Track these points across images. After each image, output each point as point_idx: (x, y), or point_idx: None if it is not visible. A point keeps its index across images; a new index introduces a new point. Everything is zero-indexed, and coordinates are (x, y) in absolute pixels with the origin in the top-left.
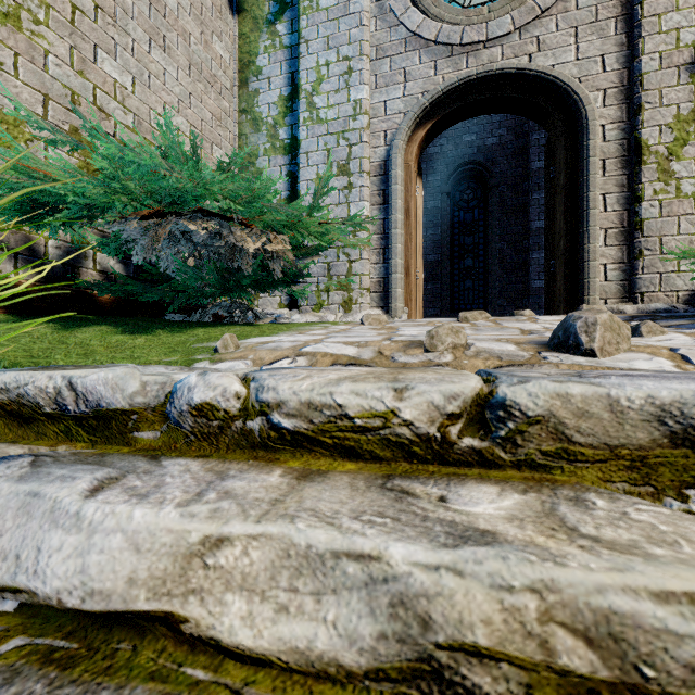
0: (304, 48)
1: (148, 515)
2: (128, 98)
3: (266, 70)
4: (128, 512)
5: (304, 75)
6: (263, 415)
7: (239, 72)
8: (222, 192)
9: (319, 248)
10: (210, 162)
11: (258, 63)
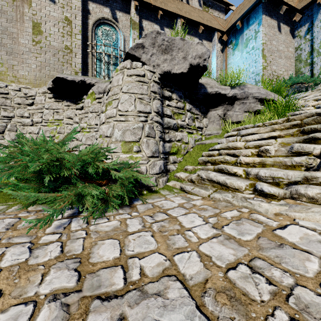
0: (315, 39)
1: (308, 93)
2: (276, 70)
3: (303, 48)
4: (307, 93)
5: (315, 46)
6: (313, 91)
7: (295, 51)
8: (301, 80)
9: (319, 83)
10: (288, 75)
11: (301, 47)
